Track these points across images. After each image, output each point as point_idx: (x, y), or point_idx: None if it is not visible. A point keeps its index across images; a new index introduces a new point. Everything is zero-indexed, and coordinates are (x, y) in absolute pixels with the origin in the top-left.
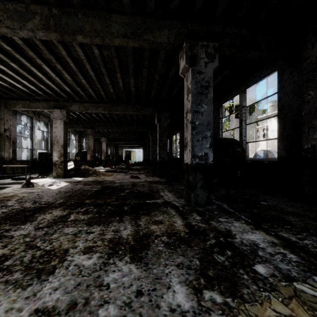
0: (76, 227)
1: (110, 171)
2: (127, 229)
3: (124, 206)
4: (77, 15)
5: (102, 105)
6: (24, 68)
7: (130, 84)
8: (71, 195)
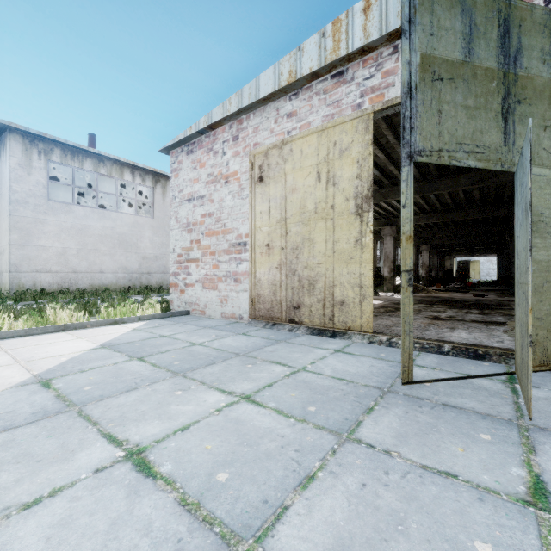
0: (442, 308)
1: (440, 290)
2: (475, 311)
3: (470, 307)
4: (435, 181)
5: (435, 214)
6: (374, 204)
7: (473, 193)
8: (419, 301)
